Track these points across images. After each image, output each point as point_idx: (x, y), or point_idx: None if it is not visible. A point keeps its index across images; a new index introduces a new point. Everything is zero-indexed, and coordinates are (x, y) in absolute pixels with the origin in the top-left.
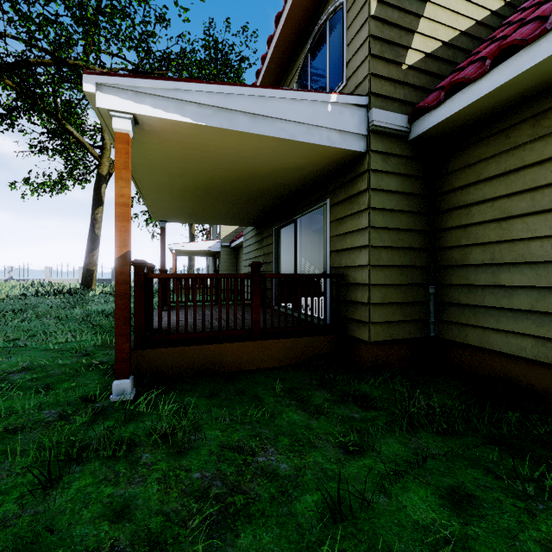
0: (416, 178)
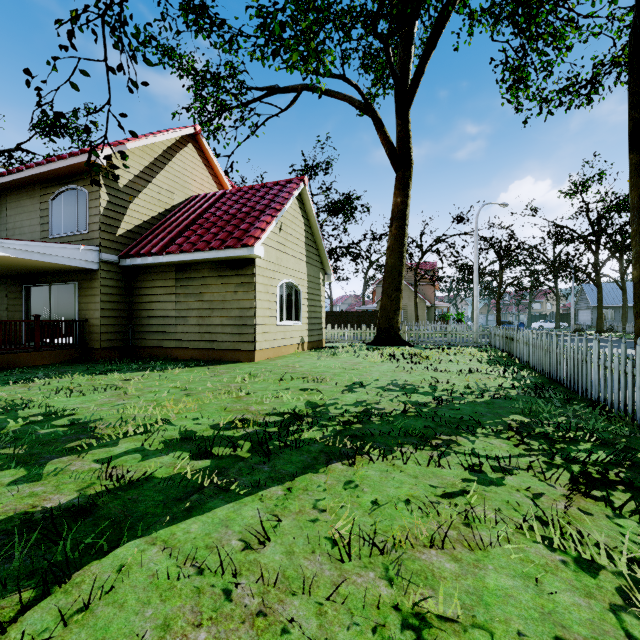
0: (123, 281)
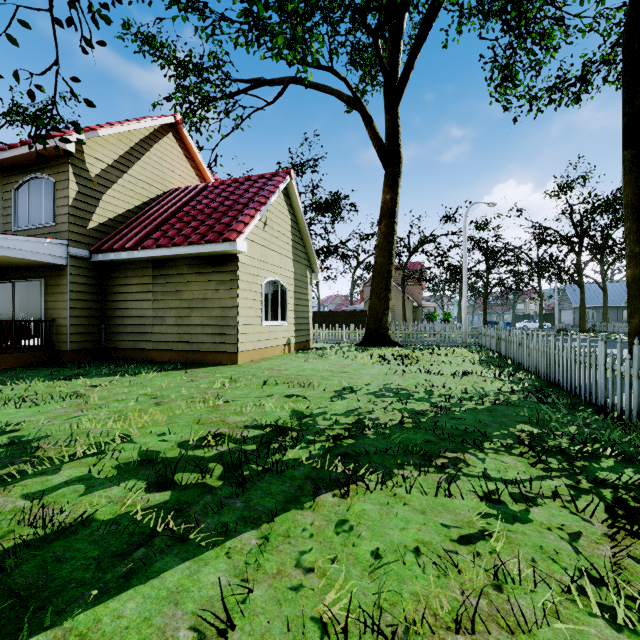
0: (95, 278)
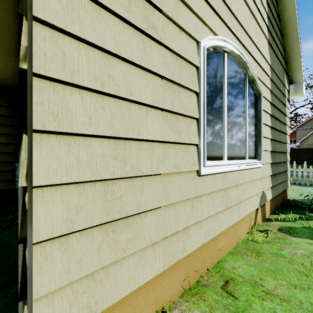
0: (3, 107)
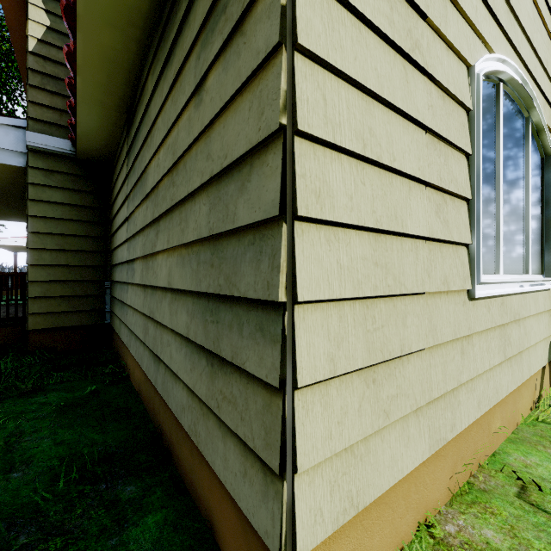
0: (88, 193)
